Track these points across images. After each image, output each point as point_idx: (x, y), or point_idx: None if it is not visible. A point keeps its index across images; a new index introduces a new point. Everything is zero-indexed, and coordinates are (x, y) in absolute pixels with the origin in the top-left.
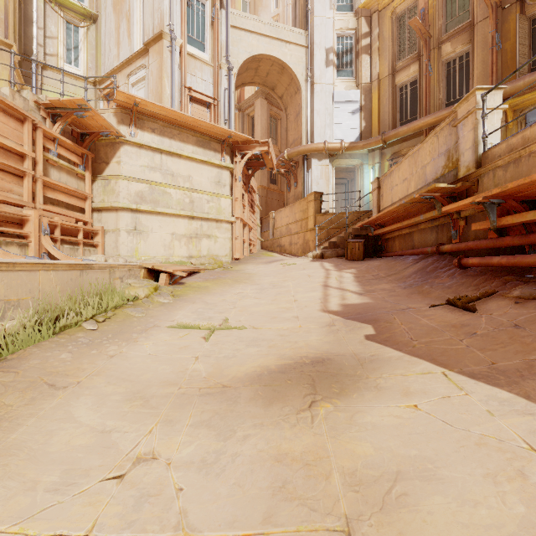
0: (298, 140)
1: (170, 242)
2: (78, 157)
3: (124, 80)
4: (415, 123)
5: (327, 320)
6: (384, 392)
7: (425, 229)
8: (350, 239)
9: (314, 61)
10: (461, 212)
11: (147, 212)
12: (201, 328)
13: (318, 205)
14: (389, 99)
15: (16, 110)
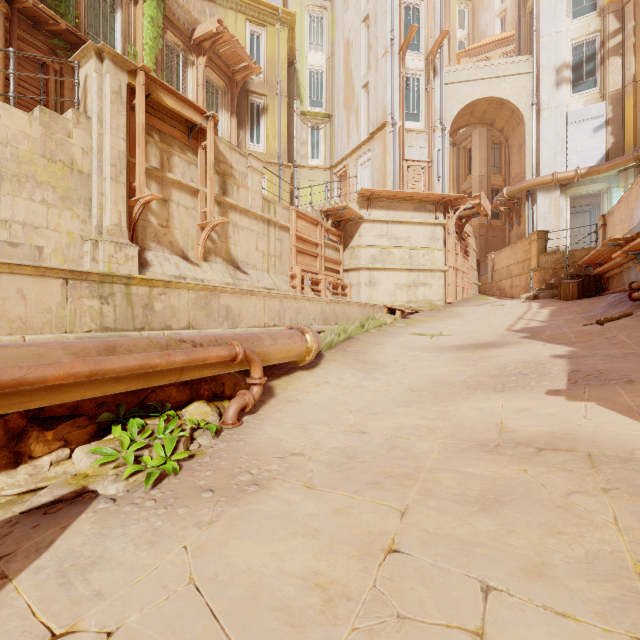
0: (521, 174)
1: (394, 290)
2: (337, 237)
3: (353, 163)
4: None
5: (504, 333)
6: (509, 347)
7: (630, 268)
8: (565, 279)
9: (540, 86)
10: None
11: (378, 269)
12: (426, 335)
13: (542, 244)
14: None
15: (315, 220)
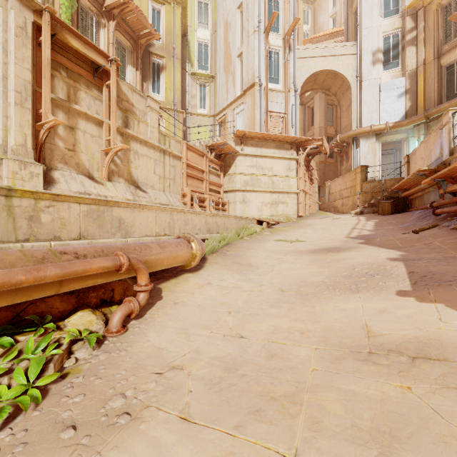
0: (349, 126)
1: (261, 207)
2: (218, 167)
3: (231, 113)
4: (456, 100)
5: (345, 239)
6: (352, 251)
7: (429, 192)
8: (382, 200)
9: (362, 64)
10: None
11: (249, 191)
12: (287, 241)
13: (364, 175)
14: (435, 79)
15: (202, 152)
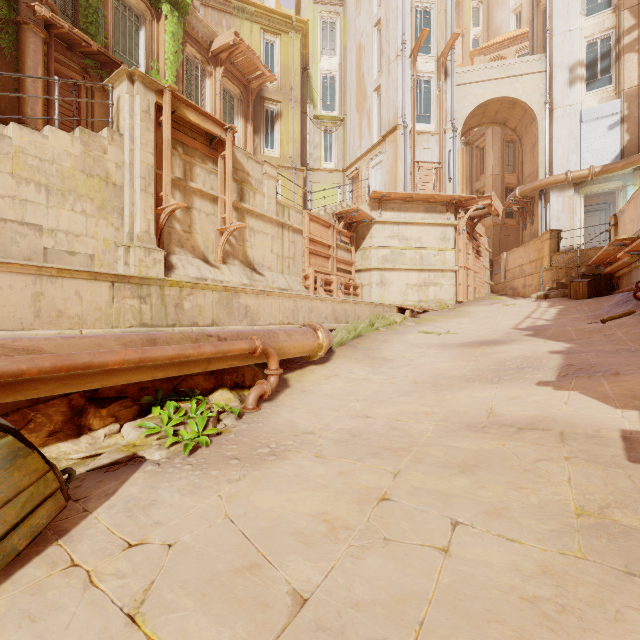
0: (534, 173)
1: (405, 290)
2: (348, 239)
3: (365, 166)
4: None
5: (510, 331)
6: (511, 344)
7: (638, 267)
8: (576, 279)
9: (553, 85)
10: None
11: (389, 269)
12: (434, 333)
13: (555, 244)
14: None
15: (328, 223)
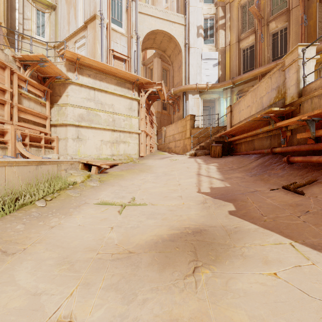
0: (180, 82)
1: (100, 146)
2: (41, 92)
3: (72, 45)
4: (253, 72)
5: (201, 199)
6: (249, 260)
7: (262, 137)
8: (213, 143)
9: (190, 34)
10: (288, 126)
11: (85, 127)
12: (116, 205)
13: (192, 123)
14: (236, 57)
15: None
